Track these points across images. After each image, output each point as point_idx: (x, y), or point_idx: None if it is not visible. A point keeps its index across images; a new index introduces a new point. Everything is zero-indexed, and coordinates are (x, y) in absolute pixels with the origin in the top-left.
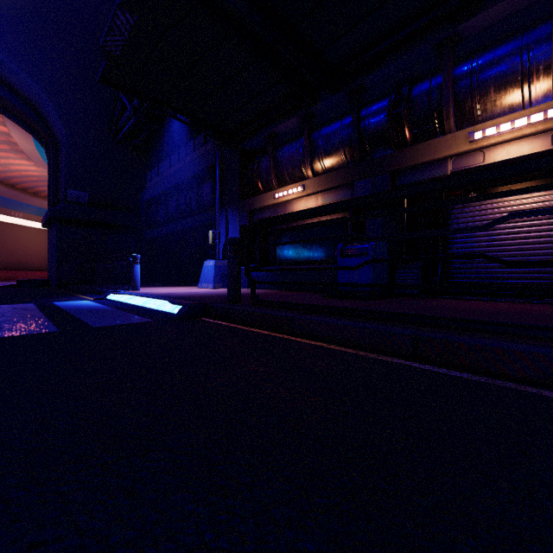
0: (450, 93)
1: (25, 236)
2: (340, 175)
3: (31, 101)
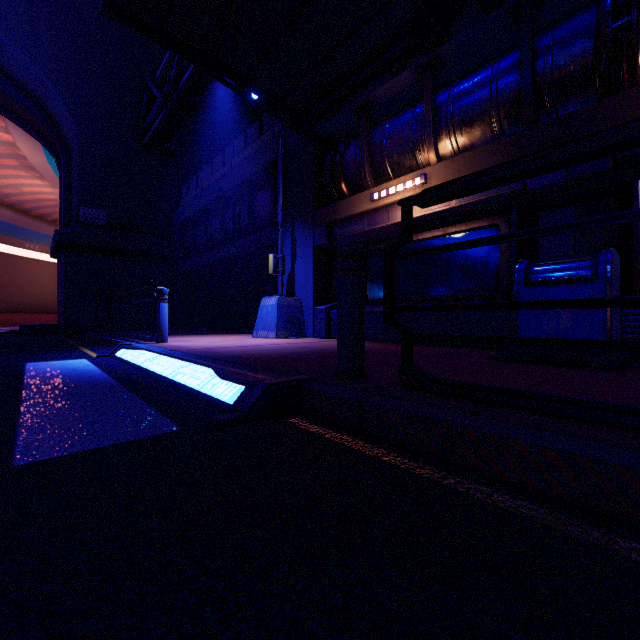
0: None
1: (42, 272)
2: (499, 150)
3: (35, 94)
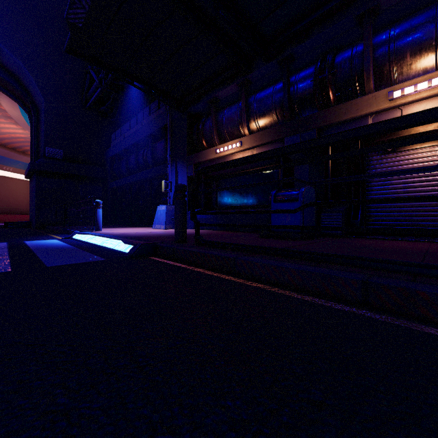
0: (370, 58)
1: (15, 186)
2: (273, 132)
3: (15, 74)
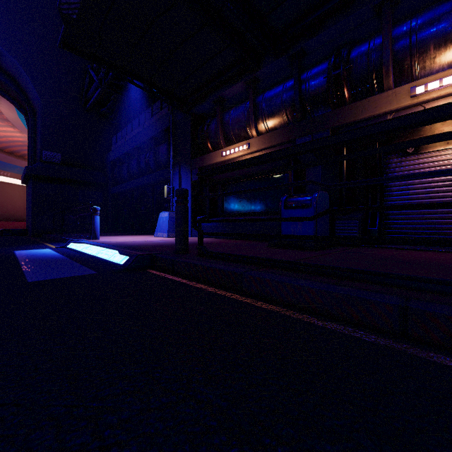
0: (390, 52)
1: (13, 192)
2: (283, 133)
3: (11, 74)
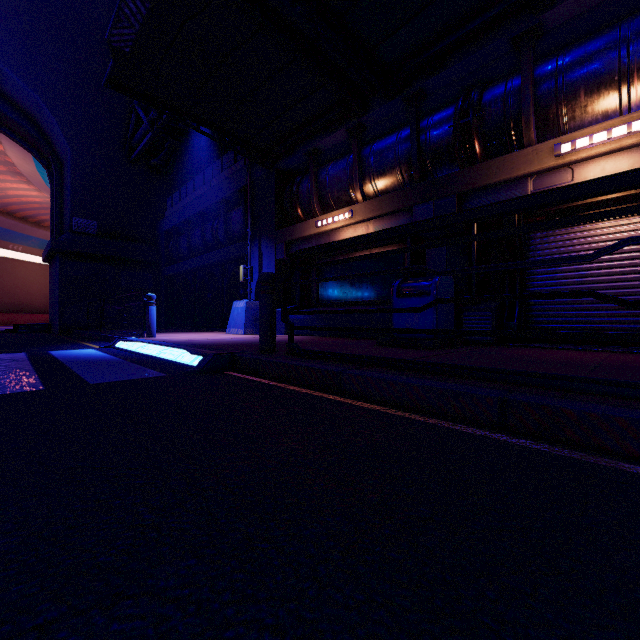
0: (531, 98)
1: (25, 273)
2: (396, 199)
3: (30, 113)
